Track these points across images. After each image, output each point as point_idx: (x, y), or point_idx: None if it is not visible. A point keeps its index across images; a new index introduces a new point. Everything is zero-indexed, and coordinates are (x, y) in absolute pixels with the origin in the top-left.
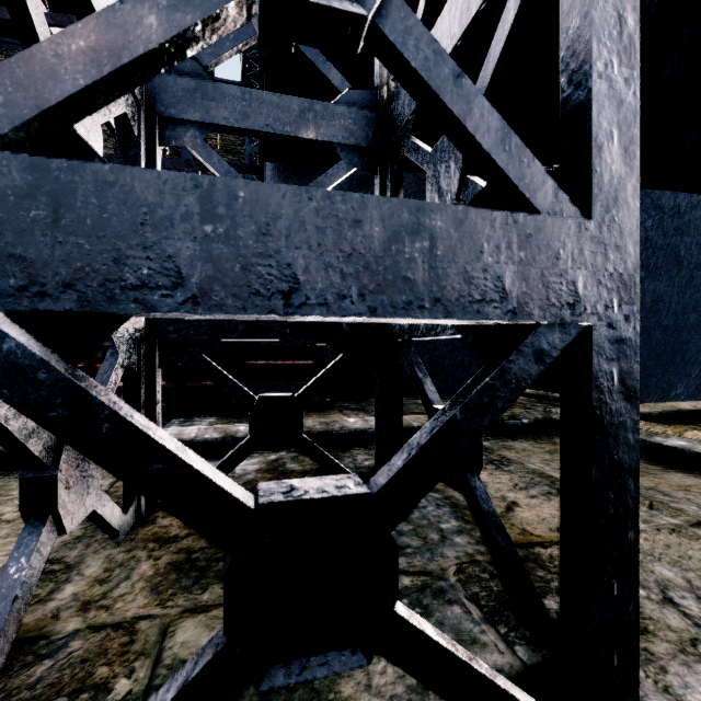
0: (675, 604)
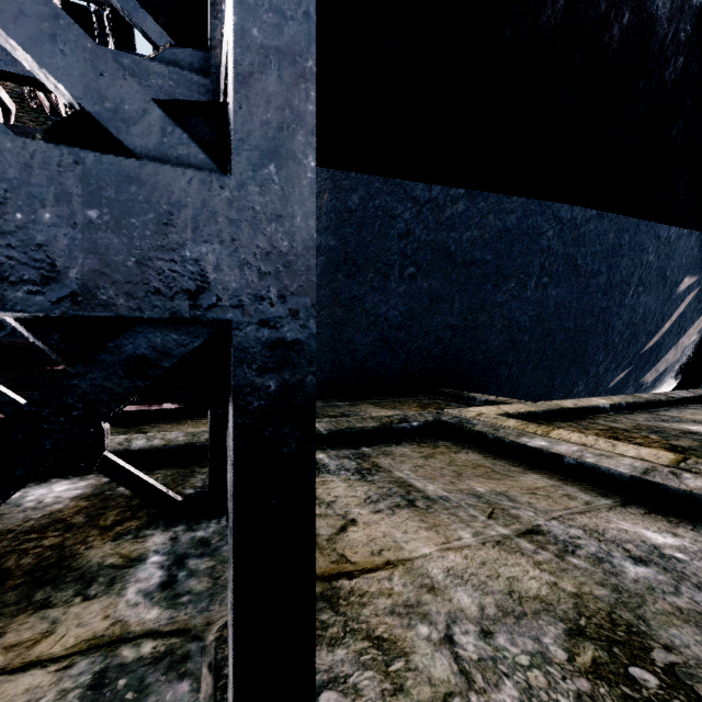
0: (453, 643)
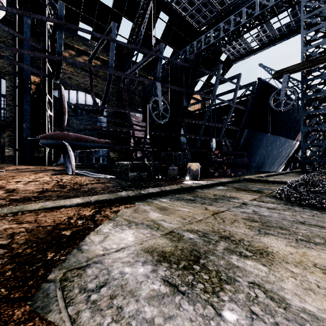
0: None
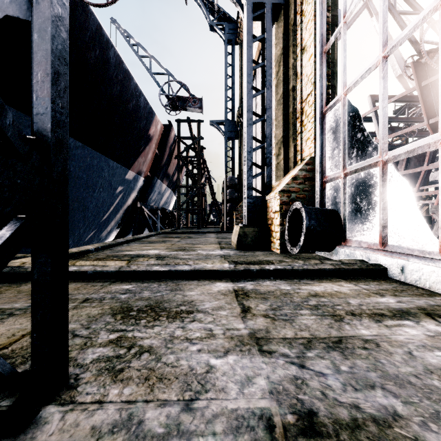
0: (78, 335)
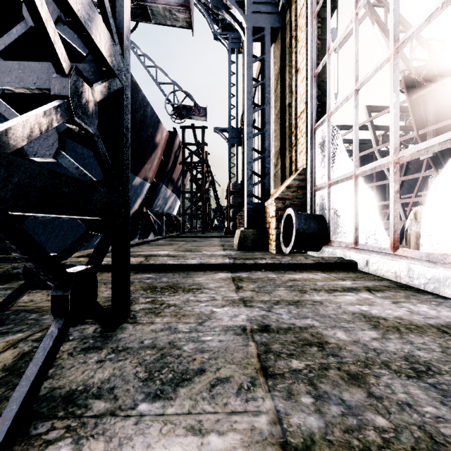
0: None
